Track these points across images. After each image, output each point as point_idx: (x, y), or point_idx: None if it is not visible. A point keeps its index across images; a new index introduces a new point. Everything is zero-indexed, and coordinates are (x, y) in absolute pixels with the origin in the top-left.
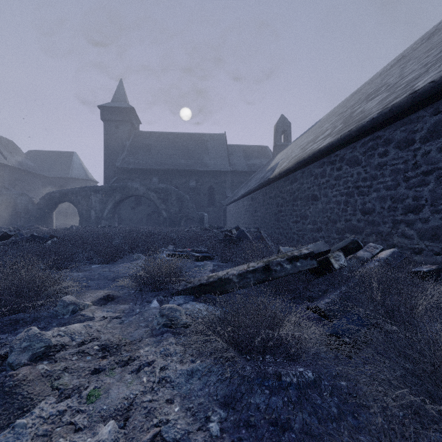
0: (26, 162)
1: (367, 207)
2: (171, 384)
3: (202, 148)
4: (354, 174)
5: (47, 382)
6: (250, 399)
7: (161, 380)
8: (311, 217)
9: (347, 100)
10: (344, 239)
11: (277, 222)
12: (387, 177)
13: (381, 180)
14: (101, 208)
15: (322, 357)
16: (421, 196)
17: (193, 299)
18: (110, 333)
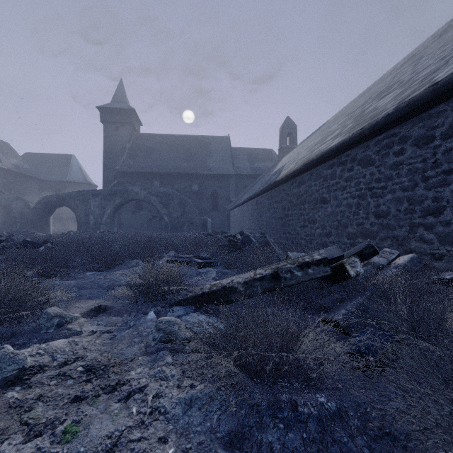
0: (22, 165)
1: (381, 210)
2: (166, 416)
3: (205, 151)
4: (367, 175)
5: (16, 415)
6: (261, 439)
7: (154, 411)
8: (320, 221)
9: (355, 101)
10: (356, 244)
11: (283, 227)
12: (403, 177)
13: (397, 181)
14: (100, 213)
15: (343, 379)
16: (442, 197)
17: (194, 310)
18: (98, 351)
